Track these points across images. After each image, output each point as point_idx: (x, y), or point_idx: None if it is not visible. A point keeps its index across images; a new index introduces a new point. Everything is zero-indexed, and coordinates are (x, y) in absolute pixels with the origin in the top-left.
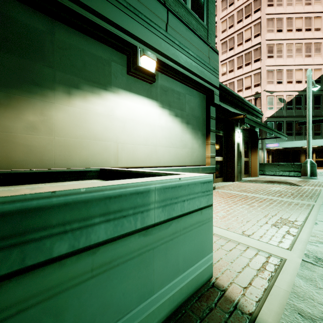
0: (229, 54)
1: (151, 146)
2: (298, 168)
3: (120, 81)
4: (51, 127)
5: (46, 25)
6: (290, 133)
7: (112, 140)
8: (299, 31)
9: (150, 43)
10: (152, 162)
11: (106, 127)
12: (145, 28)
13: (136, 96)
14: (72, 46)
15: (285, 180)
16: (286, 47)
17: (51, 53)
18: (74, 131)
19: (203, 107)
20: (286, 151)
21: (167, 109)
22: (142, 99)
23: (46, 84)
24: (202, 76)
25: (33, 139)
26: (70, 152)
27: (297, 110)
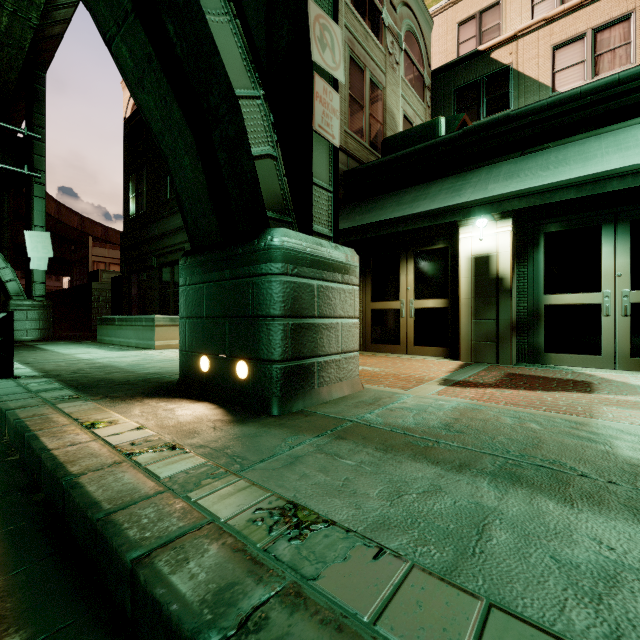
0: None
1: None
2: None
3: None
4: None
5: None
6: None
7: None
8: None
9: None
10: None
11: None
12: None
13: None
14: None
15: None
16: None
17: None
18: None
19: None
20: None
21: None
22: None
23: None
24: None
25: None
26: None
27: None
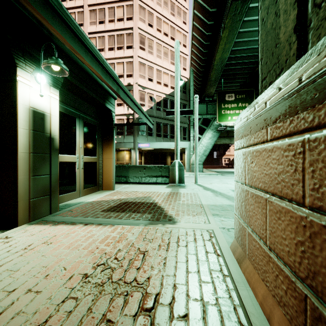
0: (99, 27)
1: None
2: (166, 172)
3: None
4: None
5: None
6: (160, 134)
7: None
8: (166, 36)
9: None
10: None
11: None
12: None
13: None
14: None
15: (149, 195)
16: (156, 46)
17: None
18: None
19: None
20: (157, 153)
21: None
22: None
23: None
24: None
25: None
26: None
27: (164, 112)
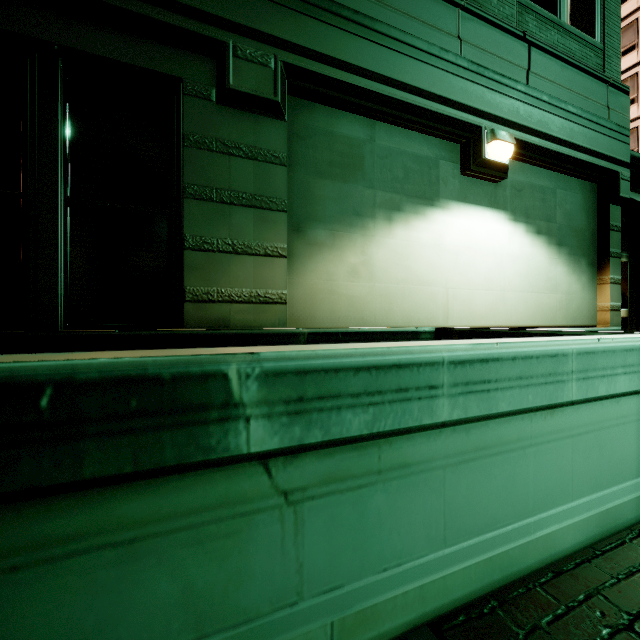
0: (622, 63)
1: (495, 291)
2: None
3: (451, 188)
4: (371, 270)
5: (366, 131)
6: None
7: (440, 283)
8: None
9: (500, 114)
10: (497, 320)
11: (433, 264)
12: (493, 91)
13: (472, 208)
14: (393, 151)
15: None
16: None
17: (371, 167)
18: (395, 274)
19: (590, 208)
20: None
21: (523, 222)
22: (481, 211)
23: (366, 211)
24: (593, 148)
25: (354, 288)
26: (391, 304)
27: None
